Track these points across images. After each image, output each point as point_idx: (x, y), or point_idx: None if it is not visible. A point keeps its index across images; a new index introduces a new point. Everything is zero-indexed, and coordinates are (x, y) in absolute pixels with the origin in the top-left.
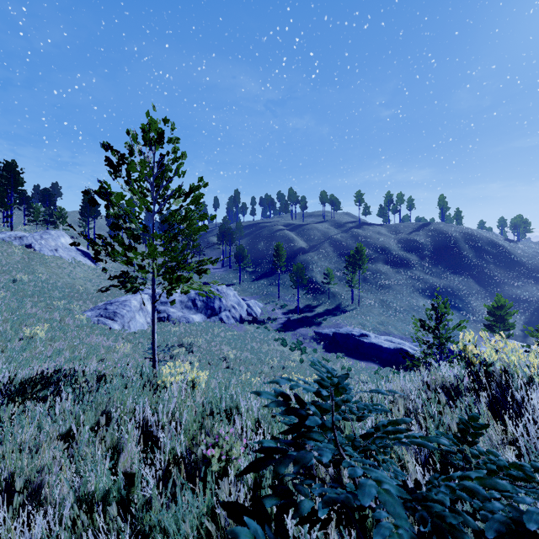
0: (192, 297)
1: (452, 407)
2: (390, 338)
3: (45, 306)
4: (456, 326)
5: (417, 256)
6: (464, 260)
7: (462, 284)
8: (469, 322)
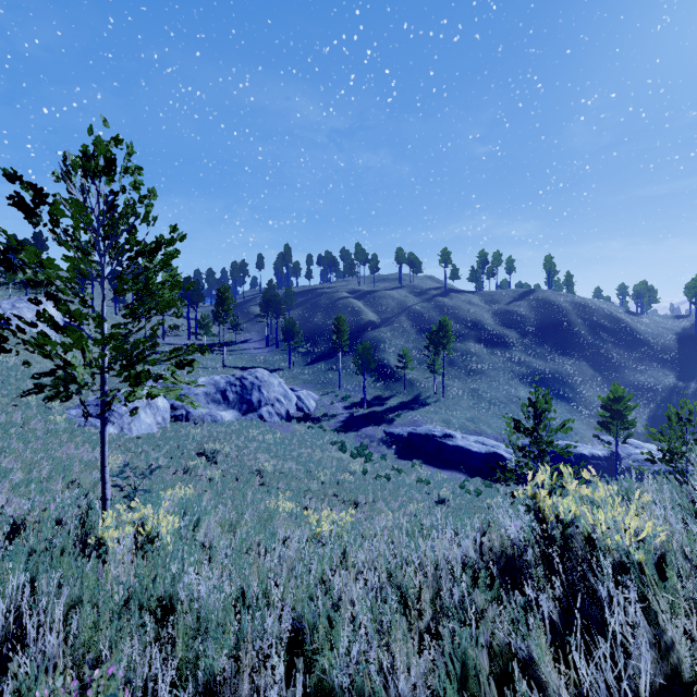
0: (222, 388)
1: (504, 602)
2: (481, 439)
3: (9, 402)
4: (560, 427)
5: (517, 332)
6: (576, 338)
7: (573, 368)
8: (581, 417)
